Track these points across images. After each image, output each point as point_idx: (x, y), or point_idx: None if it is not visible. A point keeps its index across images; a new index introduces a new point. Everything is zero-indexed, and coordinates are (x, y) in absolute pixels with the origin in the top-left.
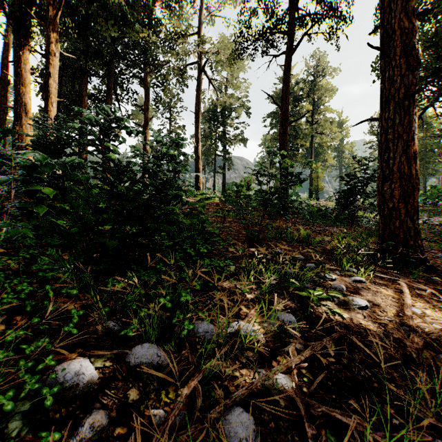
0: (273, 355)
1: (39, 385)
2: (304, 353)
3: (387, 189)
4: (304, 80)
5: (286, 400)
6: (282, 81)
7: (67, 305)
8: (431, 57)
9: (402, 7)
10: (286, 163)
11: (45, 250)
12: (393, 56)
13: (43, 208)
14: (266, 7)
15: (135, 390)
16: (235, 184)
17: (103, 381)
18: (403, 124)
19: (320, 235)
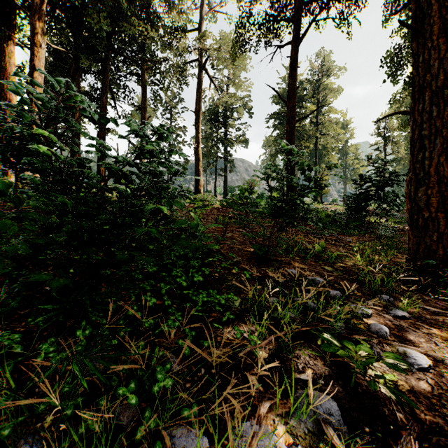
0: None
1: None
2: None
3: (422, 195)
4: (308, 79)
5: None
6: (289, 75)
7: None
8: None
9: None
10: (303, 163)
11: None
12: (428, 36)
13: None
14: None
15: None
16: (239, 188)
17: None
18: (442, 117)
19: (335, 247)
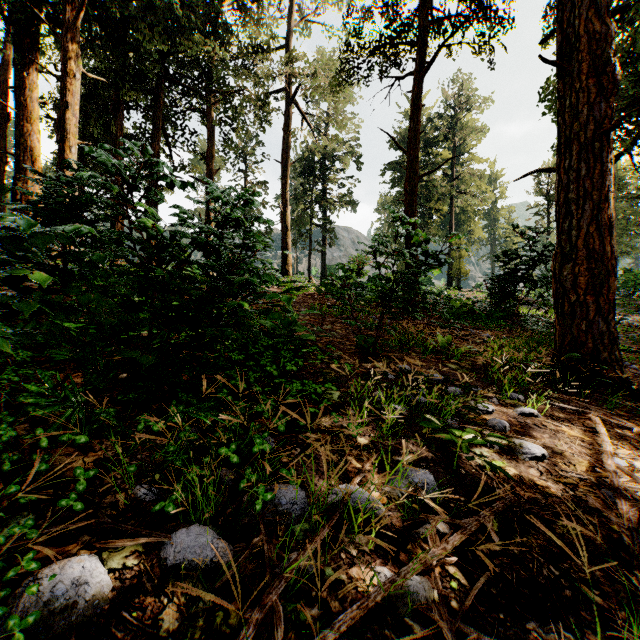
0: (401, 541)
1: (3, 610)
2: (452, 539)
3: (568, 274)
4: (440, 115)
5: (425, 623)
6: (410, 115)
7: (71, 460)
8: (626, 81)
9: (590, 2)
10: (417, 235)
11: (47, 368)
12: (577, 74)
13: (32, 304)
14: (386, 6)
15: (172, 611)
16: (340, 266)
17: (119, 594)
18: (592, 177)
19: (466, 343)
